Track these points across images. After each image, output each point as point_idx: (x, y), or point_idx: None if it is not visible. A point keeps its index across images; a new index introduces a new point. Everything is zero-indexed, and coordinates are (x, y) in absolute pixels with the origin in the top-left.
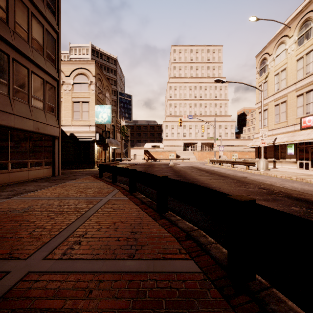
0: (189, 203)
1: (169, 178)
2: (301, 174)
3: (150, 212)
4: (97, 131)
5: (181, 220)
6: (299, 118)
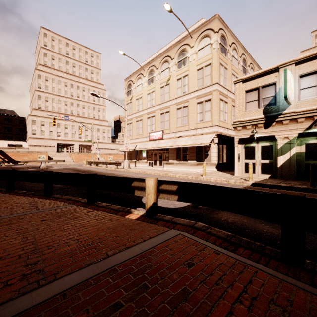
0: (69, 185)
1: (54, 173)
2: (146, 169)
3: (39, 197)
4: None
5: (64, 196)
6: (148, 133)
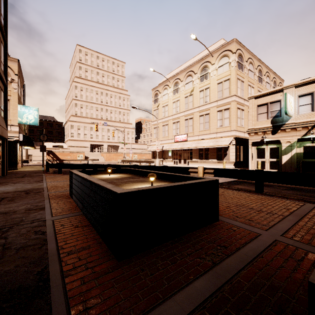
0: None
1: (138, 165)
2: None
3: None
4: (19, 131)
5: None
6: (174, 136)
